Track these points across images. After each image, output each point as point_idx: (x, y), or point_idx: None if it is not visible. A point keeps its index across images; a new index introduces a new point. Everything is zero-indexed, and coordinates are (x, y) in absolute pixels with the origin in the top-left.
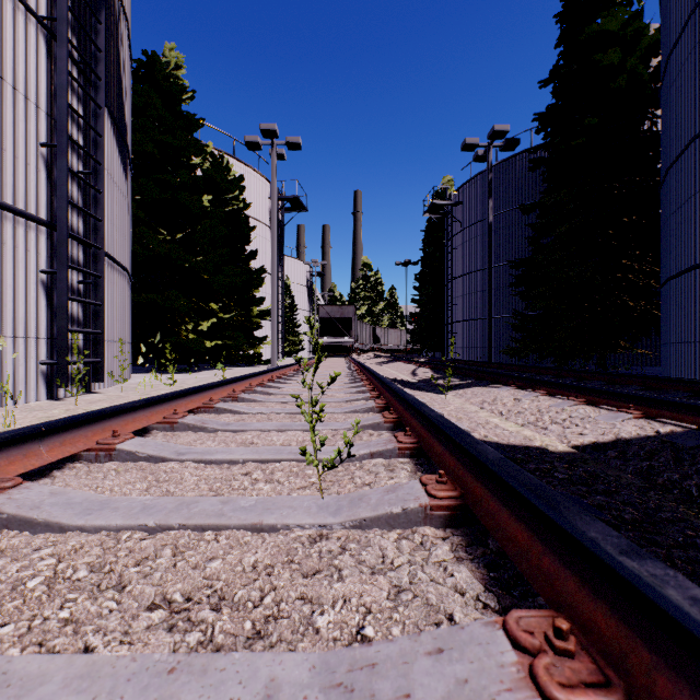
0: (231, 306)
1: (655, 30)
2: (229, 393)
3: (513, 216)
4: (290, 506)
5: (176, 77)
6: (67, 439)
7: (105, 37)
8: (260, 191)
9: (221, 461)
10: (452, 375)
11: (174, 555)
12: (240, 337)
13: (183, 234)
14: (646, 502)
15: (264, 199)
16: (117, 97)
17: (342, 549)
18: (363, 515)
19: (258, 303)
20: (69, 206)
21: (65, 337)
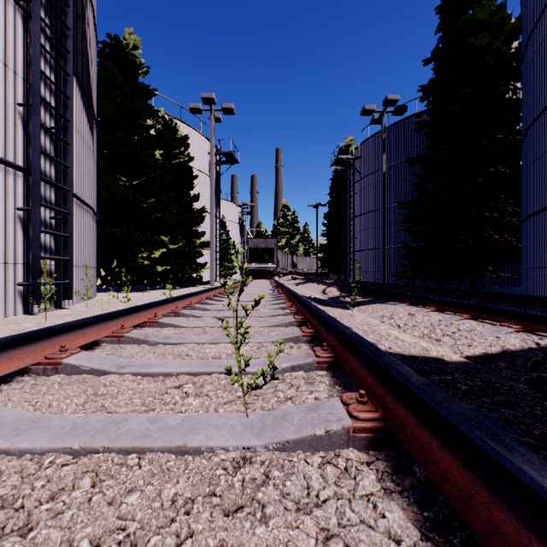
0: (178, 239)
1: (516, 18)
2: (172, 309)
3: (402, 167)
4: (215, 426)
5: (134, 55)
6: (15, 354)
7: (74, 19)
8: (202, 148)
9: (157, 373)
10: (357, 294)
11: (93, 484)
12: (185, 263)
13: (139, 181)
14: (546, 414)
15: (204, 154)
16: (84, 69)
17: (266, 477)
18: (287, 437)
19: (200, 236)
20: (42, 155)
21: (38, 263)
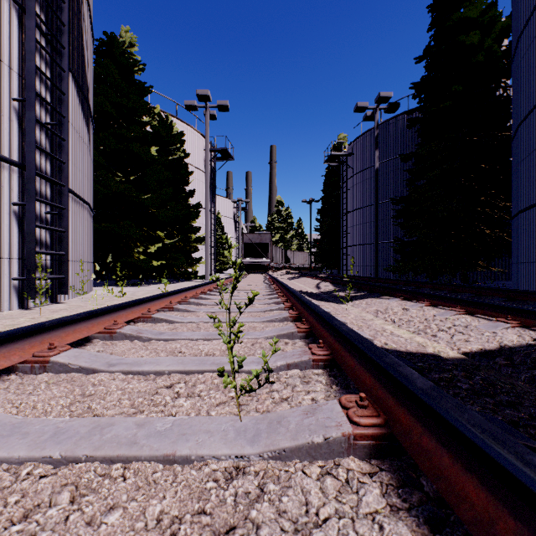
0: (174, 234)
1: (507, 17)
2: (166, 304)
3: (394, 163)
4: (206, 431)
5: (130, 53)
6: (1, 353)
7: (69, 16)
8: (197, 144)
9: (148, 372)
10: (352, 289)
11: (72, 499)
12: (180, 258)
13: (135, 177)
14: None
15: (200, 150)
16: (80, 65)
17: (260, 491)
18: (283, 445)
19: (195, 231)
20: (38, 150)
21: (33, 257)
